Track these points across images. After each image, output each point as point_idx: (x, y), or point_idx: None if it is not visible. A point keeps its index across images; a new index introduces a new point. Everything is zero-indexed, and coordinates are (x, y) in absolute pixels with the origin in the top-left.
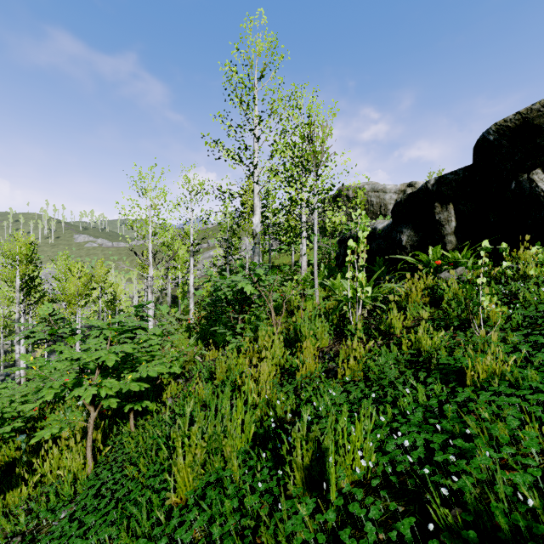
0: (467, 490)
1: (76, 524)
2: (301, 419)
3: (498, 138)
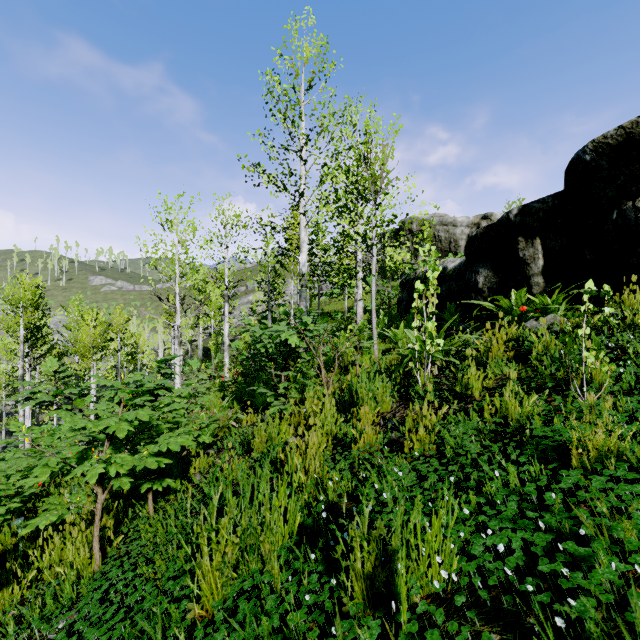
0: (592, 620)
1: (74, 639)
2: (361, 513)
3: (596, 159)
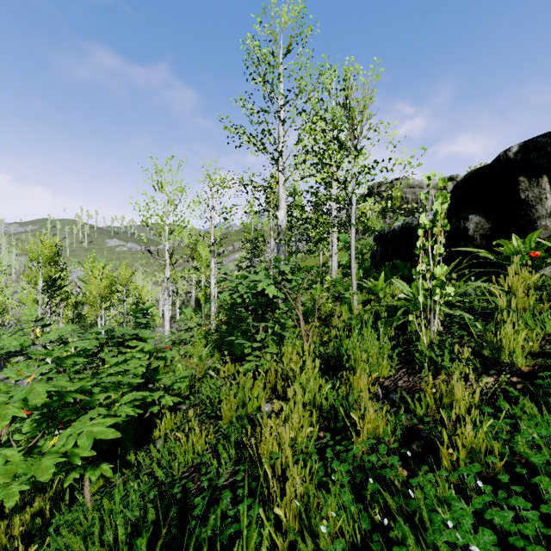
0: None
1: None
2: None
3: None
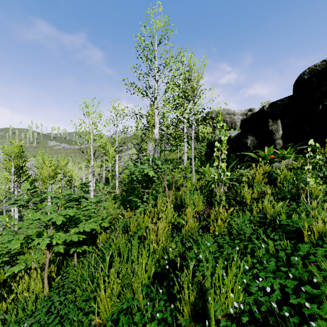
0: None
1: None
2: (188, 268)
3: (310, 77)
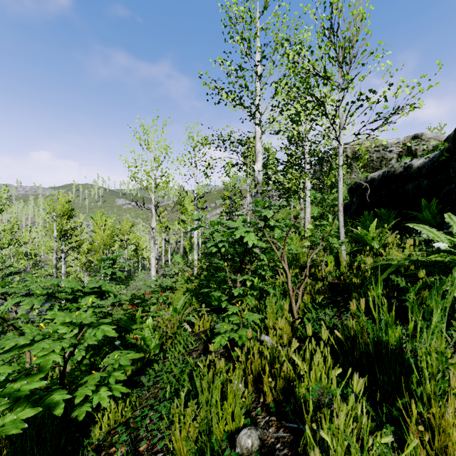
0: None
1: None
2: None
3: None
